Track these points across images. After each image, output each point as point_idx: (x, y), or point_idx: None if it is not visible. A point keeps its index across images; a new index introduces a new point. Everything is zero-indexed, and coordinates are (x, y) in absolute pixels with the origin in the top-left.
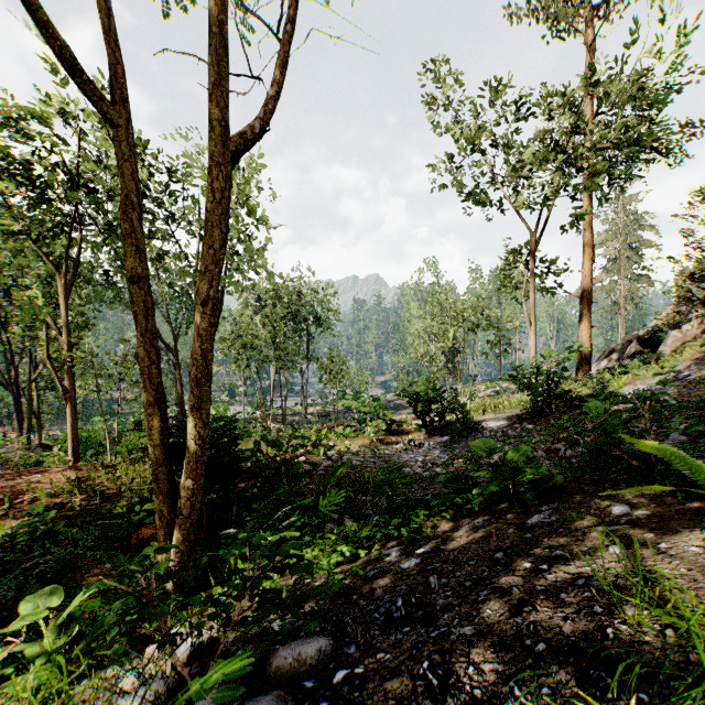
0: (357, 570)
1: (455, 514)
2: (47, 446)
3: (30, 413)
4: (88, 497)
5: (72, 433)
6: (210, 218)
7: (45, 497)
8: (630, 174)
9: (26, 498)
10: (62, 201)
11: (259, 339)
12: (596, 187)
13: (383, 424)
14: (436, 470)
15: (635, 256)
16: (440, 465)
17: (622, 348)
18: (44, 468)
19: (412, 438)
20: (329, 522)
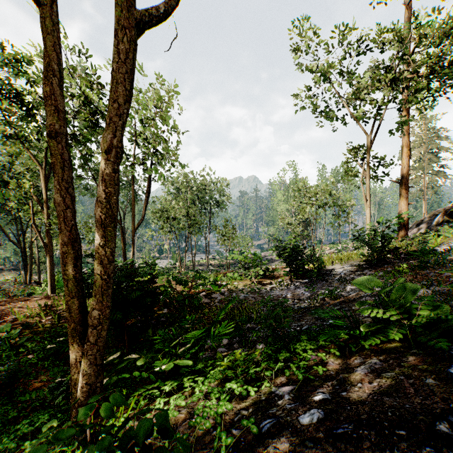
0: (248, 424)
1: (340, 349)
2: (39, 283)
3: (30, 262)
4: (51, 318)
5: (50, 274)
6: (112, 74)
7: (22, 318)
8: (443, 89)
9: (8, 318)
10: (45, 119)
11: (176, 214)
12: (417, 99)
13: (261, 270)
14: (303, 304)
15: (434, 158)
16: (305, 300)
17: (430, 220)
18: (28, 298)
19: (281, 281)
20: (221, 346)
